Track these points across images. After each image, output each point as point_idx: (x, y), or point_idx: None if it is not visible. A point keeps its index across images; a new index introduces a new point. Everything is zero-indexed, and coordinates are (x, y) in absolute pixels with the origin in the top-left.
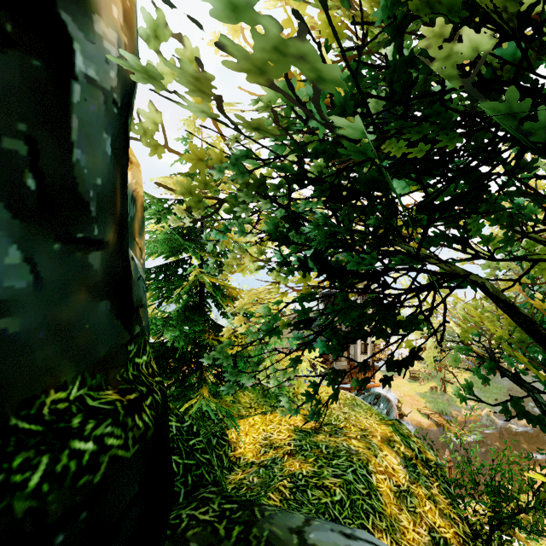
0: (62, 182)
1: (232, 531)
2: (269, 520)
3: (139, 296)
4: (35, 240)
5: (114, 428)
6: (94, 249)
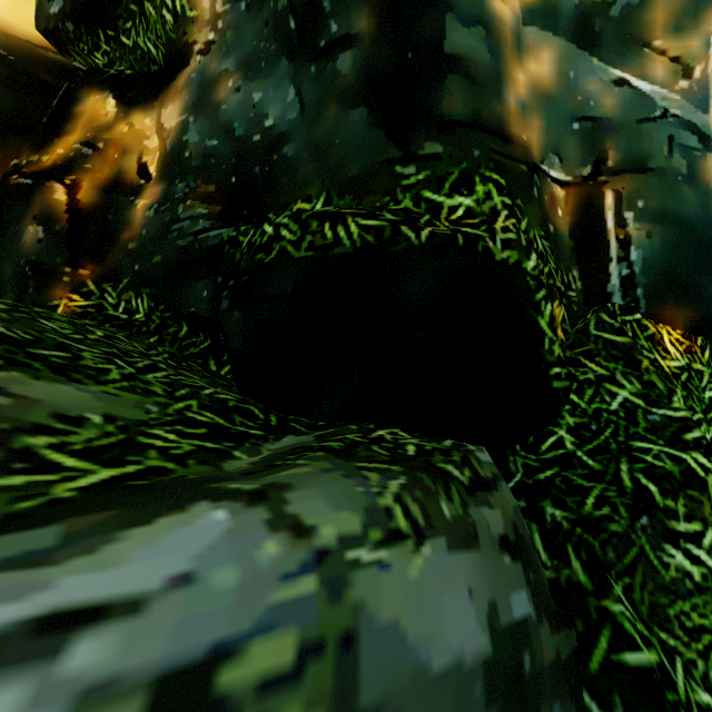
0: (304, 1)
1: (332, 441)
2: (340, 470)
3: (639, 154)
4: (300, 73)
5: (292, 223)
6: (340, 52)
